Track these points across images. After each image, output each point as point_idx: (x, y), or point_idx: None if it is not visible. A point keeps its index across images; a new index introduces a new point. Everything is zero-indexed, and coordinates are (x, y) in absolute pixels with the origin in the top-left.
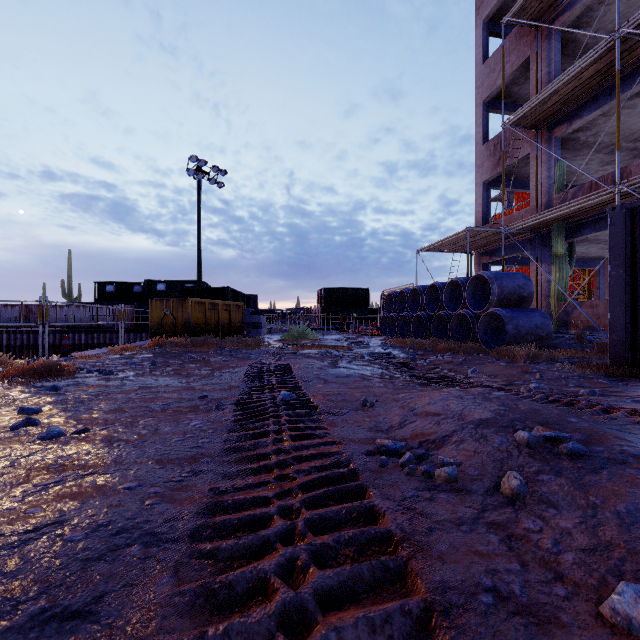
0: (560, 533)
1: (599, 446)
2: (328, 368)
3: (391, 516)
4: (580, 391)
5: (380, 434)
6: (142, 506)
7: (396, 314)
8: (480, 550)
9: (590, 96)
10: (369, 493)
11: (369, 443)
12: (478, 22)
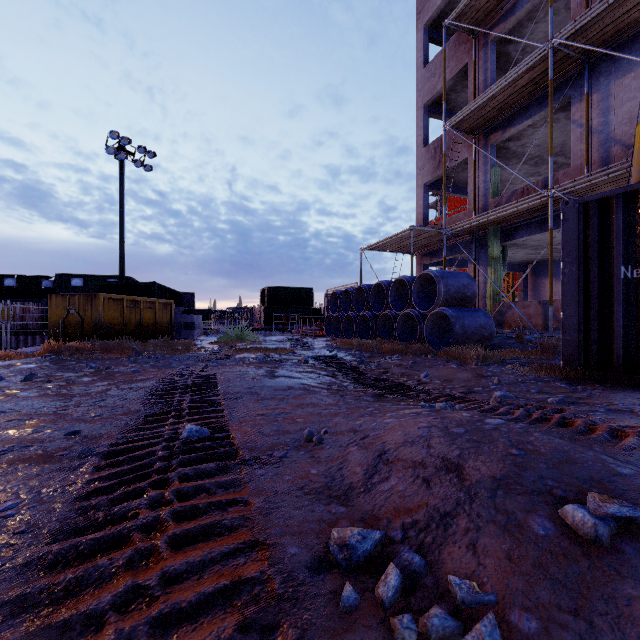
0: None
1: None
2: (265, 378)
3: None
4: (548, 399)
5: (335, 506)
6: None
7: (341, 314)
8: None
9: (523, 105)
10: None
11: (318, 533)
12: (419, 26)
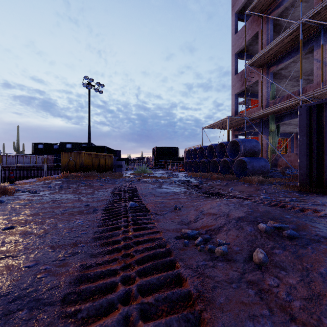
0: (289, 287)
1: (304, 231)
2: (156, 188)
3: (190, 280)
4: (286, 199)
5: (184, 226)
6: (34, 279)
7: (192, 160)
8: (244, 301)
9: (287, 52)
10: (177, 264)
11: (178, 231)
12: (233, 13)
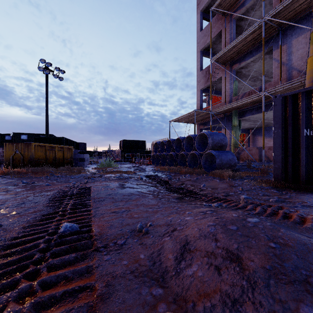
0: None
1: None
2: (118, 188)
3: None
4: (270, 199)
5: (155, 288)
6: None
7: (159, 153)
8: None
9: (249, 51)
10: None
11: None
12: (198, 11)
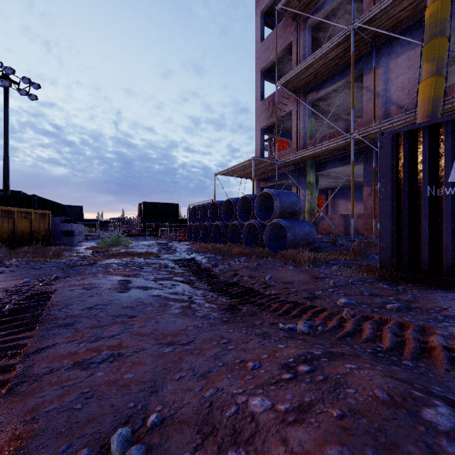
0: None
1: None
2: (114, 292)
3: None
4: (387, 305)
5: None
6: None
7: (199, 223)
8: None
9: (330, 74)
10: None
11: None
12: (258, 12)
